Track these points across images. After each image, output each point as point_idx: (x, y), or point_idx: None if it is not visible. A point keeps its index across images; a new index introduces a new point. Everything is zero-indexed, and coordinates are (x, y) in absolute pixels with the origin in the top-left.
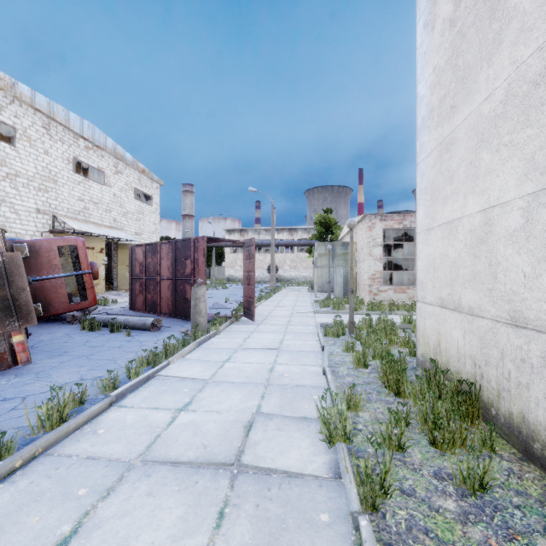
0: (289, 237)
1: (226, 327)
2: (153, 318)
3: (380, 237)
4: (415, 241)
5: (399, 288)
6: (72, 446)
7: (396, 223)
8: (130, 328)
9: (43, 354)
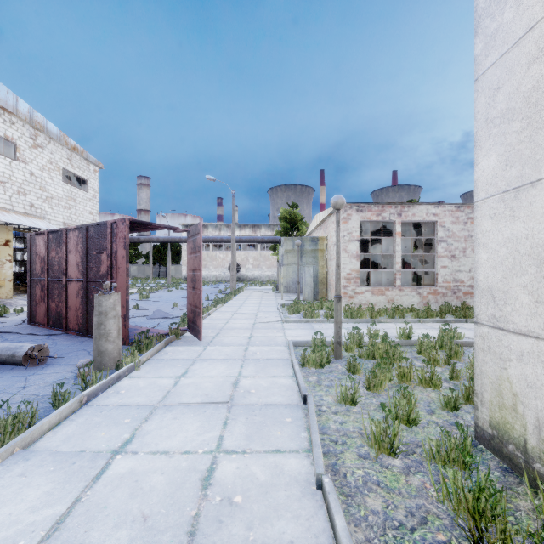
0: (252, 234)
1: (157, 352)
2: (31, 345)
3: (357, 231)
4: (394, 235)
5: (378, 290)
6: None
7: (374, 215)
8: None
9: None
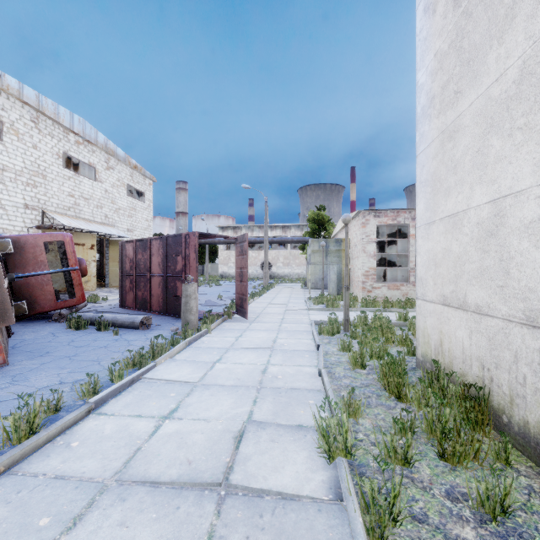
0: (282, 234)
1: (218, 325)
2: (143, 316)
3: (374, 234)
4: (408, 237)
5: (393, 285)
6: (40, 463)
7: (390, 220)
8: (118, 326)
9: (24, 355)
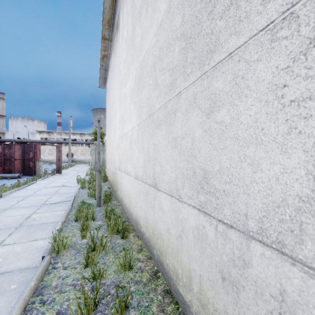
0: (80, 138)
1: (50, 176)
2: (18, 174)
3: None
4: None
5: None
6: (26, 188)
7: None
8: (6, 178)
9: None
